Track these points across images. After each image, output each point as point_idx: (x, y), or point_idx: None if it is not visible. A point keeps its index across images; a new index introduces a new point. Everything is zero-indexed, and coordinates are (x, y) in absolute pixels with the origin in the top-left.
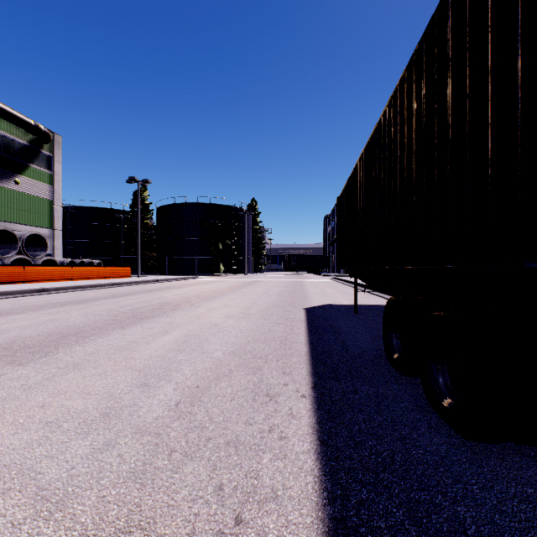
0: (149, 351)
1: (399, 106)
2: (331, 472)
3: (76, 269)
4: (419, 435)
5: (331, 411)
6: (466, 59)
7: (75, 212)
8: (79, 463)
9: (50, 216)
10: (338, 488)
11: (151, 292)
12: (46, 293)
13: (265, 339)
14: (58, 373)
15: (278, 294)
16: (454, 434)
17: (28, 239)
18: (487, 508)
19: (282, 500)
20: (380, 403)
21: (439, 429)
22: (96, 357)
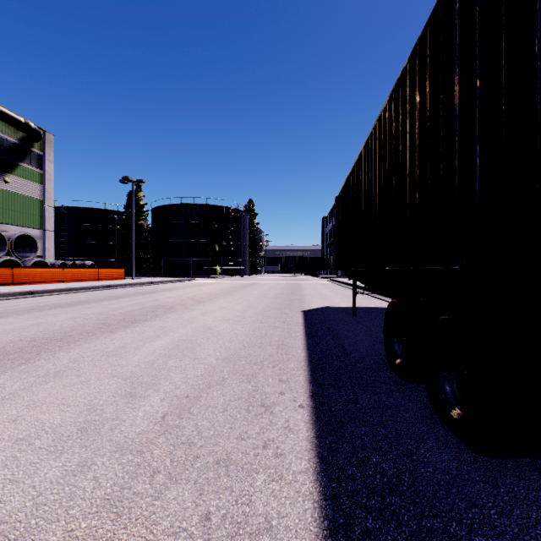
0: (138, 358)
1: (401, 99)
2: (332, 496)
3: (68, 271)
4: (426, 449)
5: (330, 423)
6: (475, 44)
7: (67, 213)
8: (47, 489)
9: (41, 216)
10: (340, 516)
11: (145, 294)
12: (35, 295)
13: (261, 343)
14: (36, 382)
15: (276, 296)
16: (464, 448)
17: (18, 240)
18: (508, 538)
19: (277, 532)
20: (383, 413)
21: (448, 442)
22: (80, 364)
